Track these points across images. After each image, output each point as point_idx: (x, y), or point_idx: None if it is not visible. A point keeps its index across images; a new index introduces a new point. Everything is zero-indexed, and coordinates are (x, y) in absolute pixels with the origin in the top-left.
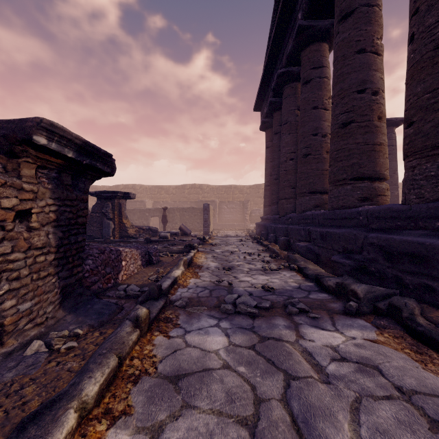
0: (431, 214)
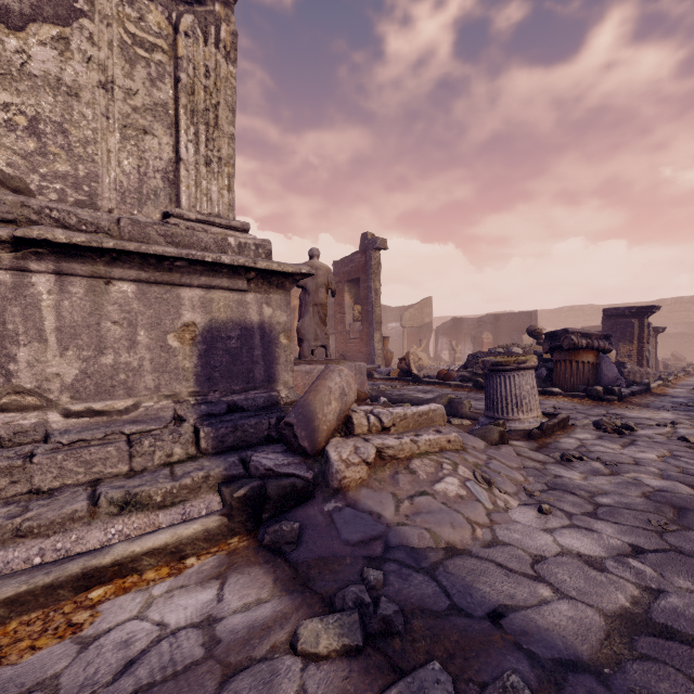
0: None
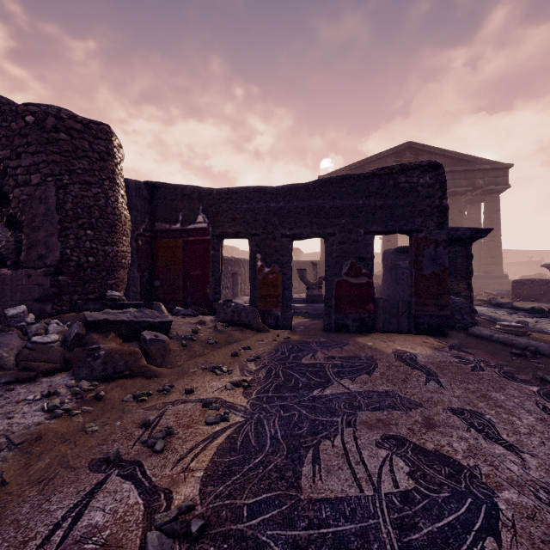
0: (501, 276)
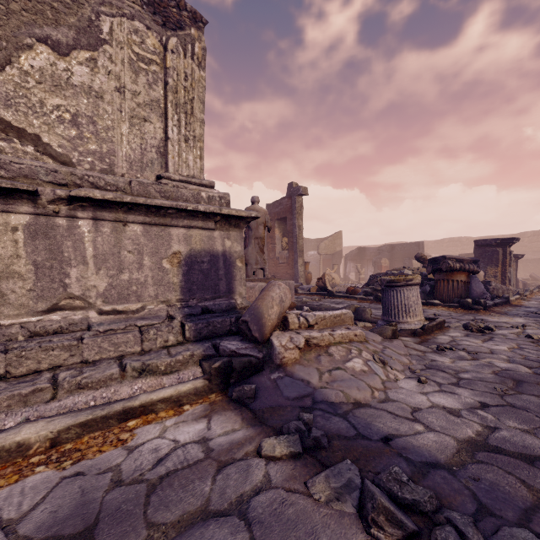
0: None
